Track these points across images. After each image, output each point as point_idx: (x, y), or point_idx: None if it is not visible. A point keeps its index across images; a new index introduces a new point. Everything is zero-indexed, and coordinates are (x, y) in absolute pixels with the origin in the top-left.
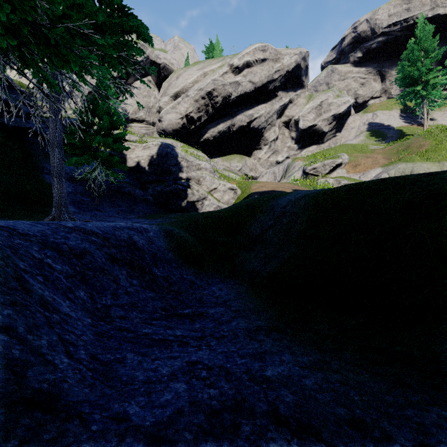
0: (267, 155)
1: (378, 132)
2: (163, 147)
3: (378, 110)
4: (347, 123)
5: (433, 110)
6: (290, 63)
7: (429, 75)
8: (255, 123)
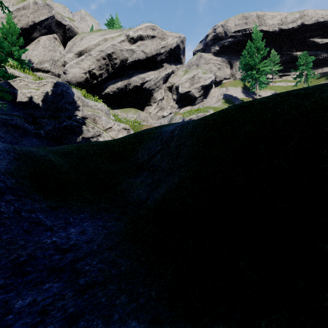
0: (156, 110)
1: (230, 100)
2: (58, 85)
3: (229, 86)
4: (210, 93)
5: (260, 90)
6: (172, 43)
7: (260, 64)
8: (147, 85)
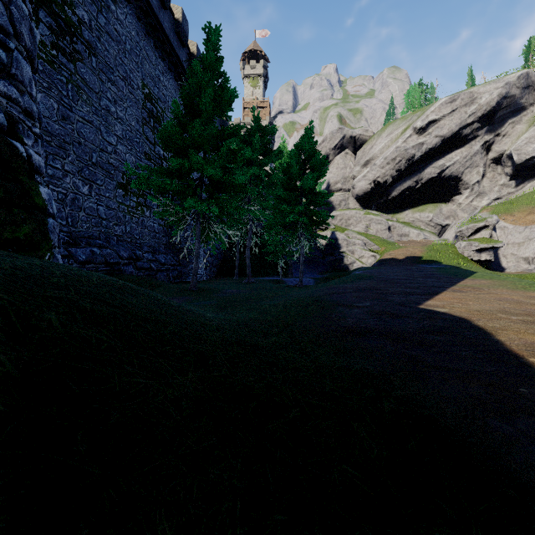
0: (469, 199)
1: None
2: (334, 234)
3: None
4: None
5: None
6: (490, 99)
7: None
8: (448, 172)
